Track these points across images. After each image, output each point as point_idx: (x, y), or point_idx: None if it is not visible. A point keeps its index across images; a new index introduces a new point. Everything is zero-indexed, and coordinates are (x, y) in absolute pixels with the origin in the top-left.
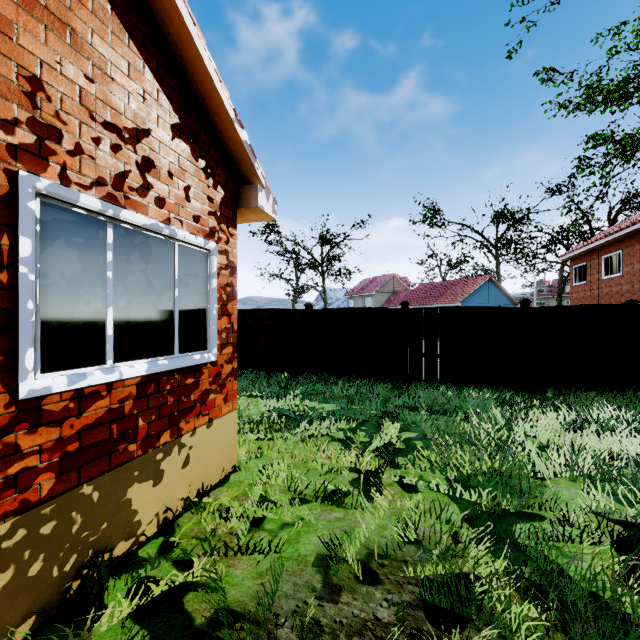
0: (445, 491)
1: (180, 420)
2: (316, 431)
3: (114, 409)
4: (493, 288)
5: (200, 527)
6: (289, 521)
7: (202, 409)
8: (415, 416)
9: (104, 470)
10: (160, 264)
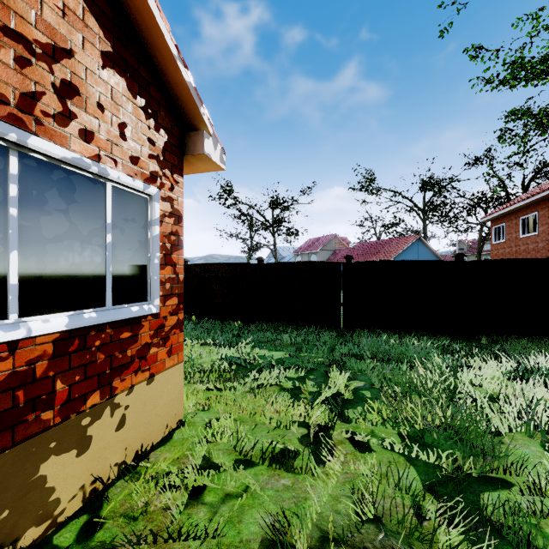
0: (400, 450)
1: (113, 378)
2: (265, 380)
3: (20, 372)
4: (422, 246)
5: (132, 500)
6: (232, 491)
7: (141, 364)
8: (361, 364)
9: (4, 447)
10: (87, 205)
